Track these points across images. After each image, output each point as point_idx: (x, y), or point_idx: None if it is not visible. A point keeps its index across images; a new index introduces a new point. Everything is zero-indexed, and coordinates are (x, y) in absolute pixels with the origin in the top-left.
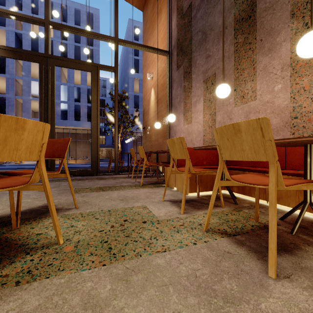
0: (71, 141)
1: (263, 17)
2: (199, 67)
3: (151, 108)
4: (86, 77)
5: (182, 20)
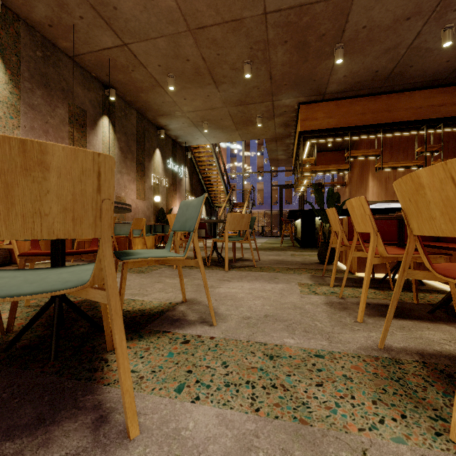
0: None
1: None
2: None
3: None
4: None
5: None
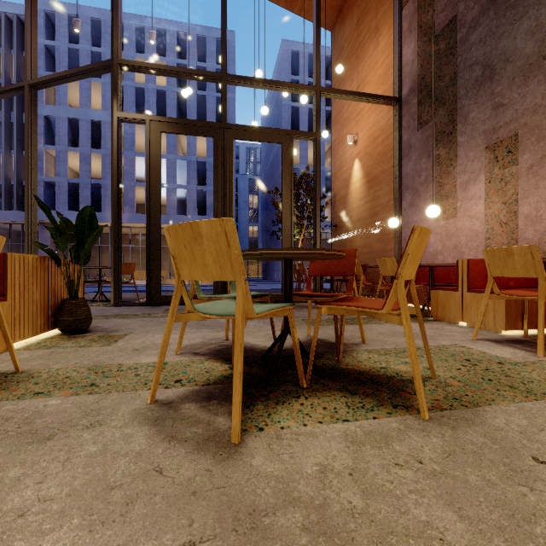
0: None
1: None
2: (475, 124)
3: (354, 193)
4: None
5: (431, 45)
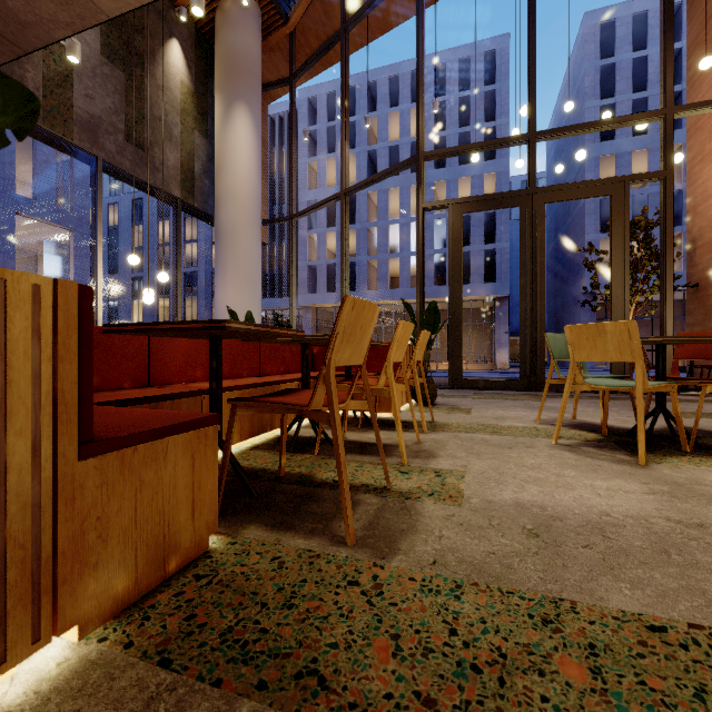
0: (446, 326)
1: None
2: None
3: None
4: (482, 190)
5: None
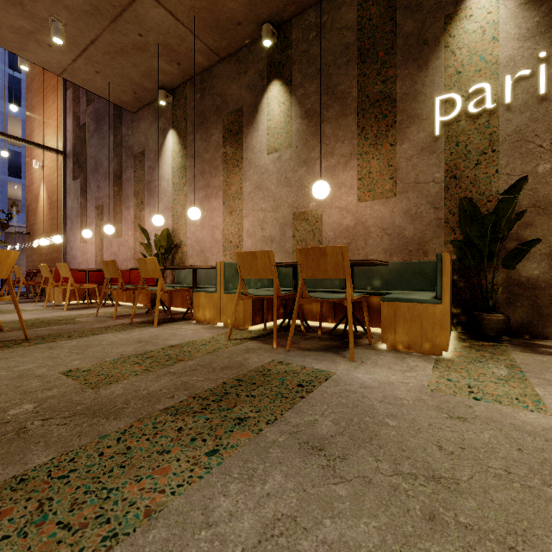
0: None
1: (125, 184)
2: (93, 192)
3: (41, 209)
4: None
5: (79, 130)
